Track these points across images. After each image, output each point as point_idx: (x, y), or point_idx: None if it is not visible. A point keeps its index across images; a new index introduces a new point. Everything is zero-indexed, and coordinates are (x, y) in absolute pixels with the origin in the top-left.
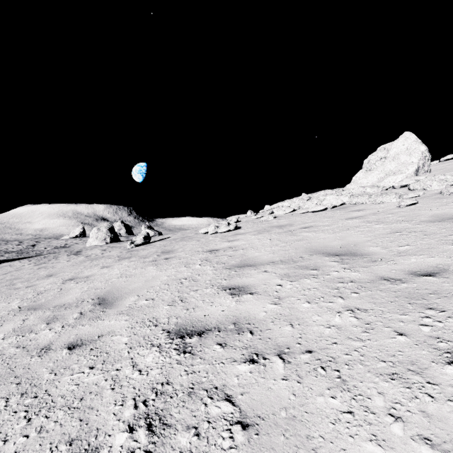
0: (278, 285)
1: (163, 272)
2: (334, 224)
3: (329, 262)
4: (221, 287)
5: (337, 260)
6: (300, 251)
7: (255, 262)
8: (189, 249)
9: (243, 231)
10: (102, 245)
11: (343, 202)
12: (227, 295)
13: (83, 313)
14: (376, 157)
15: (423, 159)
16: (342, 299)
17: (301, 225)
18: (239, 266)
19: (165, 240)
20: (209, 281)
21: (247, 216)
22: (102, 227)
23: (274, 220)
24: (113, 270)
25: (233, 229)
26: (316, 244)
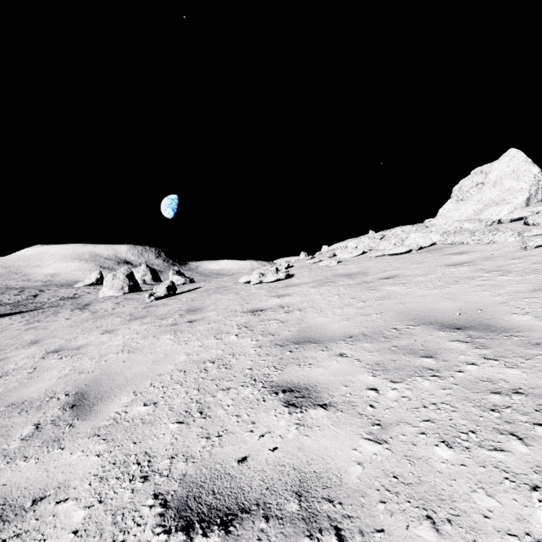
0: (371, 389)
1: (181, 347)
2: (431, 274)
3: (449, 341)
4: (268, 384)
5: (463, 338)
6: (391, 318)
7: (321, 334)
8: (223, 307)
9: (298, 281)
10: (117, 297)
11: (433, 242)
12: (280, 406)
13: (41, 425)
14: (470, 183)
15: (536, 184)
16: (522, 441)
17: (379, 274)
18: (297, 341)
19: (195, 291)
20: (249, 369)
21: (300, 260)
22: (119, 273)
23: (338, 266)
24: (115, 338)
25: (284, 278)
26: (413, 306)
